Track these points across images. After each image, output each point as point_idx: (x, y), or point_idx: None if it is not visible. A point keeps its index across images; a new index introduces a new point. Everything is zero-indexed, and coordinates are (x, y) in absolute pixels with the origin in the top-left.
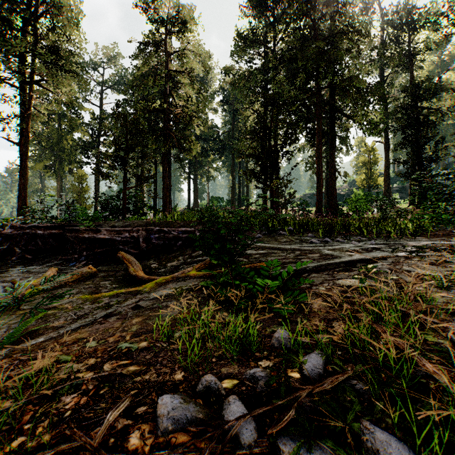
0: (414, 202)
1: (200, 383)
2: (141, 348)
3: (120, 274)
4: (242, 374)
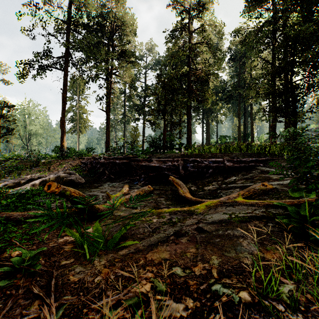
0: None
1: None
2: (245, 302)
3: (169, 193)
4: None
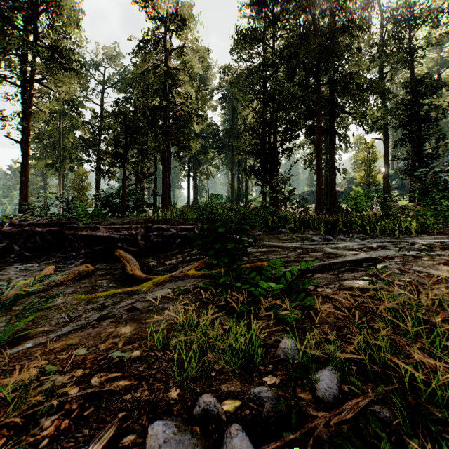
0: (415, 199)
1: (198, 405)
2: (133, 358)
3: (118, 273)
4: (244, 393)
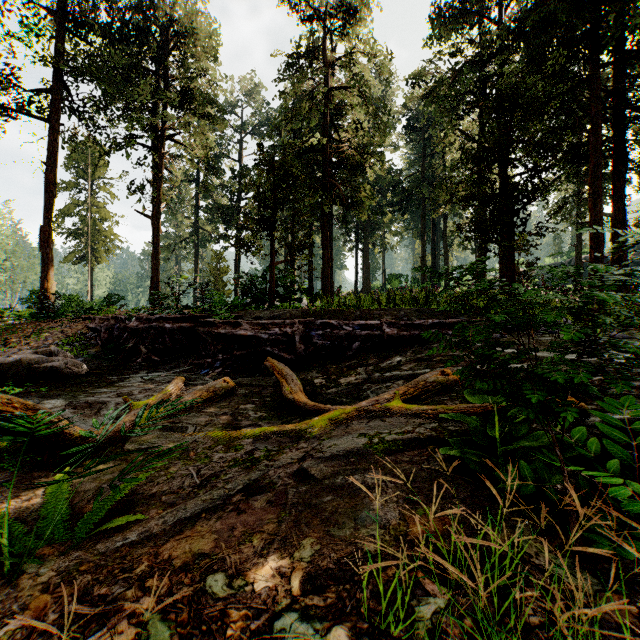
0: None
1: None
2: None
3: (268, 393)
4: None
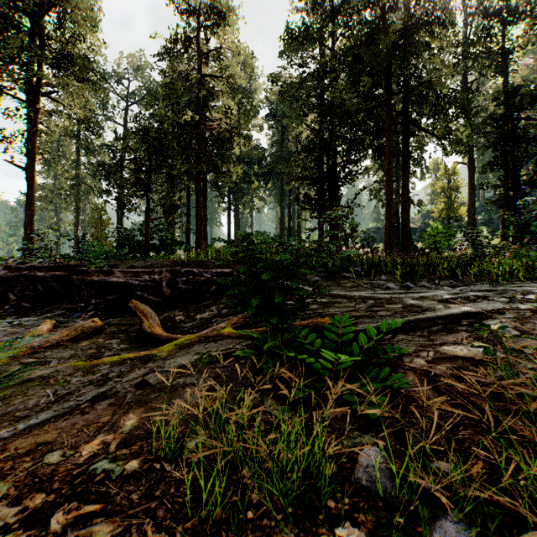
0: (509, 236)
1: None
2: (126, 474)
3: (134, 330)
4: None
